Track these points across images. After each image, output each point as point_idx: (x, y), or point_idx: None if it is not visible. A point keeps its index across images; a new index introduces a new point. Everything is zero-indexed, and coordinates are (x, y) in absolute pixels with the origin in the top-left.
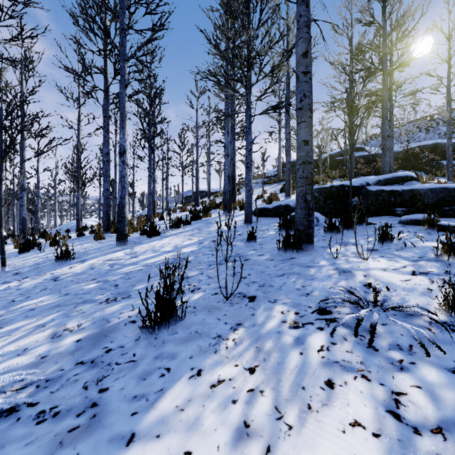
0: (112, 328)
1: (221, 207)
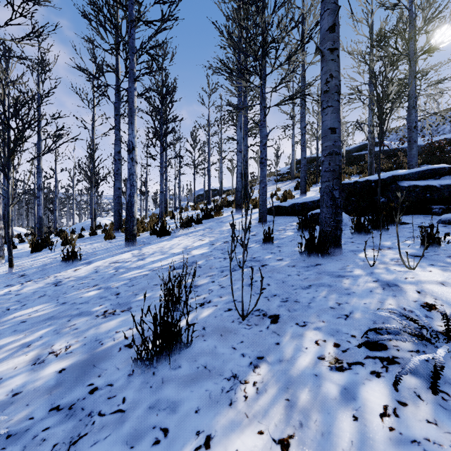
0: (104, 354)
1: (233, 206)
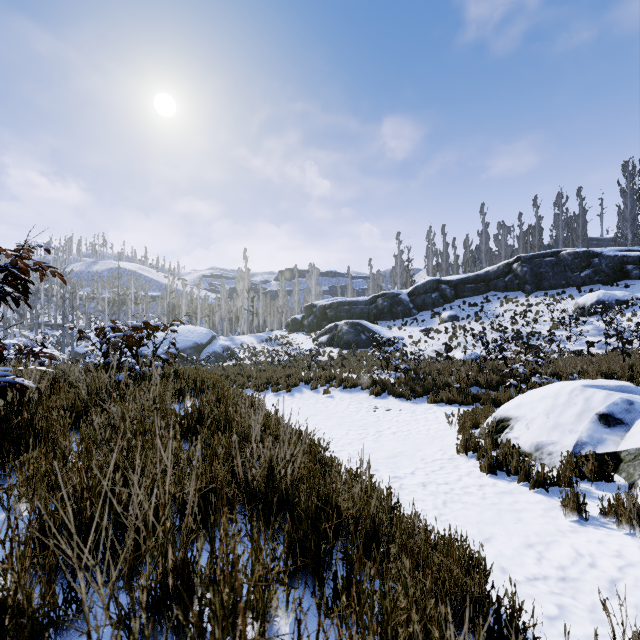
0: None
1: None
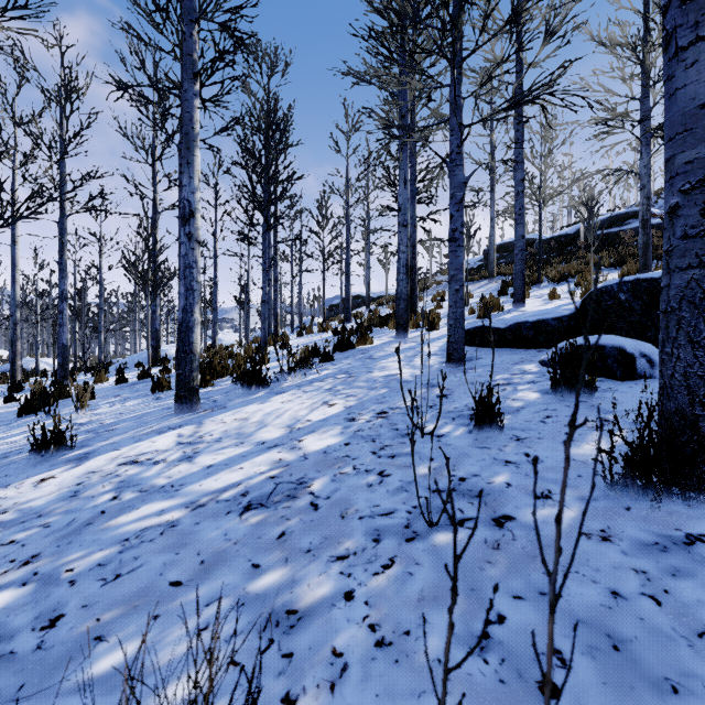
0: None
1: (390, 325)
